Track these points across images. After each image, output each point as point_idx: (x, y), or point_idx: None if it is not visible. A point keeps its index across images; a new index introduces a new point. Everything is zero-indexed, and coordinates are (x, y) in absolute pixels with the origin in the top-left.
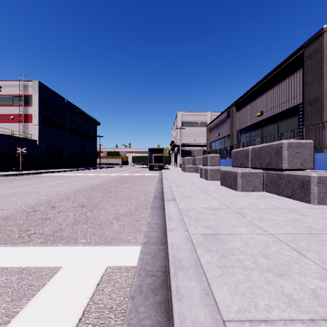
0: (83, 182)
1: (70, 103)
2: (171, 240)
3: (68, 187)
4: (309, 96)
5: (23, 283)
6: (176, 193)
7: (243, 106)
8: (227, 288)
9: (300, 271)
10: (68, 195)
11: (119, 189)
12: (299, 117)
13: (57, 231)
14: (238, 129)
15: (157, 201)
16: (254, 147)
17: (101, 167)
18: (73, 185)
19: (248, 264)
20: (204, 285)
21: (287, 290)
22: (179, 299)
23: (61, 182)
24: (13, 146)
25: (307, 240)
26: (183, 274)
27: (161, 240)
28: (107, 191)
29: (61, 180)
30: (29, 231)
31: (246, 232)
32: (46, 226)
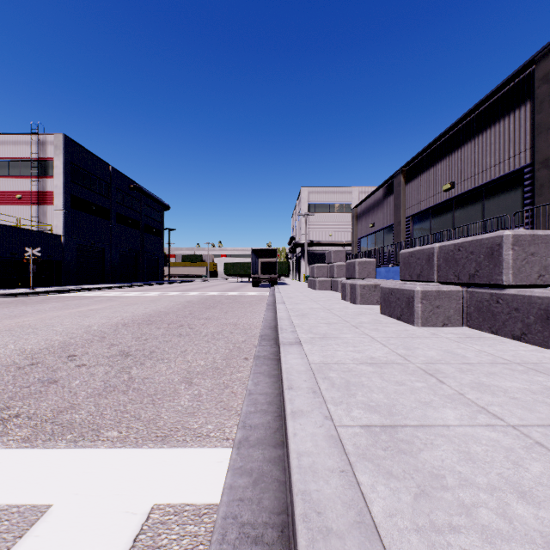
0: (136, 307)
1: (119, 173)
2: (297, 444)
3: (107, 317)
4: (545, 152)
5: None
6: (300, 330)
7: (418, 173)
8: None
9: None
10: (103, 333)
11: (198, 320)
12: (523, 191)
13: (66, 409)
14: (408, 215)
15: (266, 345)
16: (445, 244)
17: (172, 282)
18: (118, 313)
19: (488, 520)
20: None
21: None
22: None
23: (98, 307)
24: (19, 245)
25: None
26: None
27: (275, 435)
28: (175, 325)
29: (98, 304)
30: (8, 410)
31: (456, 420)
32: (45, 398)
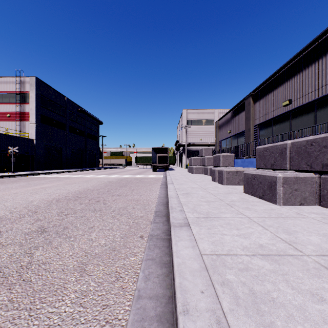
0: (73, 186)
1: (71, 101)
2: None
3: (49, 194)
4: None
5: None
6: (187, 209)
7: (263, 95)
8: None
9: None
10: (38, 208)
11: (111, 197)
12: None
13: None
14: (256, 124)
15: (159, 222)
16: (297, 141)
17: (103, 168)
18: (59, 190)
19: None
20: None
21: None
22: None
23: (48, 185)
24: (7, 145)
25: None
26: None
27: None
28: (94, 201)
29: (50, 183)
30: None
31: None
32: None
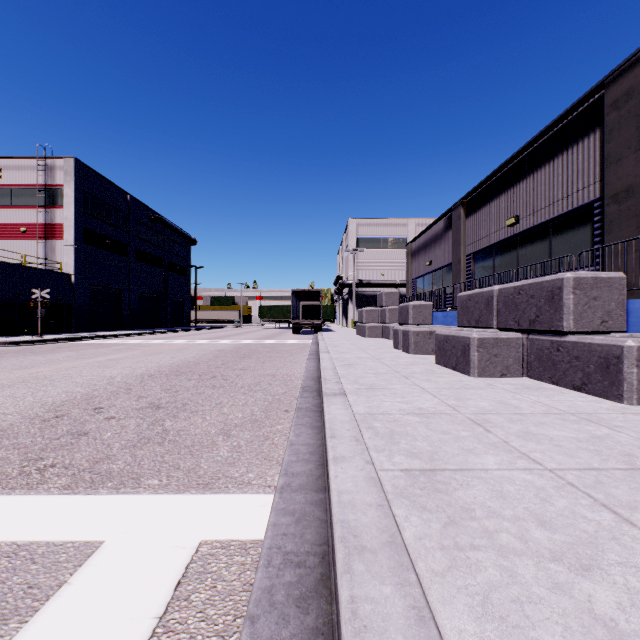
0: (162, 357)
1: (138, 203)
2: (338, 484)
3: (130, 368)
4: (614, 185)
5: (16, 580)
6: (346, 381)
7: (479, 205)
8: (466, 603)
9: (625, 558)
10: (129, 385)
11: (232, 371)
12: (593, 228)
13: (102, 460)
14: (469, 252)
15: (309, 397)
16: (504, 287)
17: (199, 328)
18: (142, 363)
19: (507, 541)
20: (413, 596)
21: (602, 608)
22: (358, 633)
23: (118, 357)
24: (24, 286)
25: (629, 484)
26: (366, 566)
27: (317, 481)
28: (207, 376)
29: (118, 353)
30: (42, 461)
31: (495, 465)
32: (78, 450)
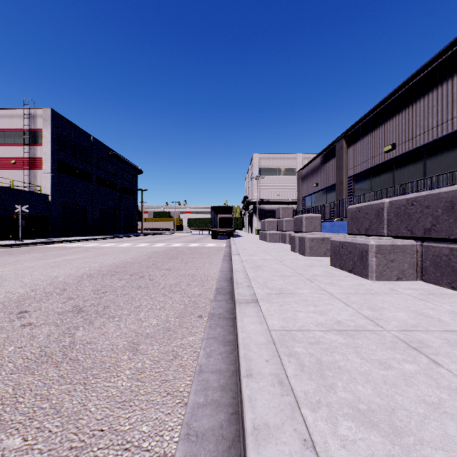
0: (106, 257)
1: (99, 142)
2: None
3: (76, 268)
4: None
5: None
6: (256, 285)
7: (359, 137)
8: None
9: None
10: (66, 285)
11: (159, 271)
12: None
13: None
14: (350, 175)
15: (222, 300)
16: (396, 199)
17: (144, 234)
18: (88, 263)
19: None
20: None
21: None
22: None
23: (72, 257)
24: (12, 203)
25: None
26: None
27: (229, 455)
28: (137, 276)
29: (74, 255)
30: None
31: None
32: None
